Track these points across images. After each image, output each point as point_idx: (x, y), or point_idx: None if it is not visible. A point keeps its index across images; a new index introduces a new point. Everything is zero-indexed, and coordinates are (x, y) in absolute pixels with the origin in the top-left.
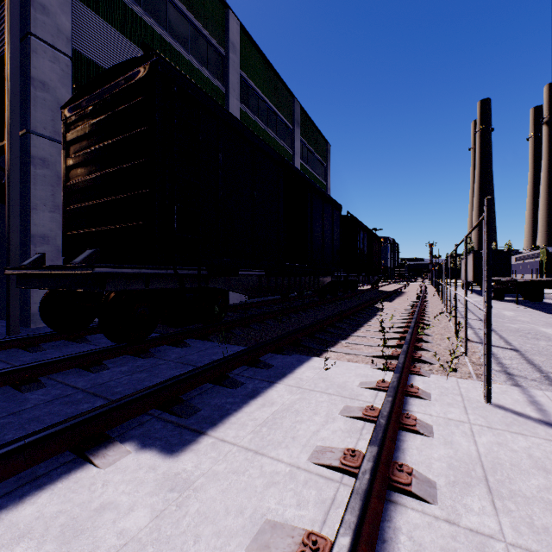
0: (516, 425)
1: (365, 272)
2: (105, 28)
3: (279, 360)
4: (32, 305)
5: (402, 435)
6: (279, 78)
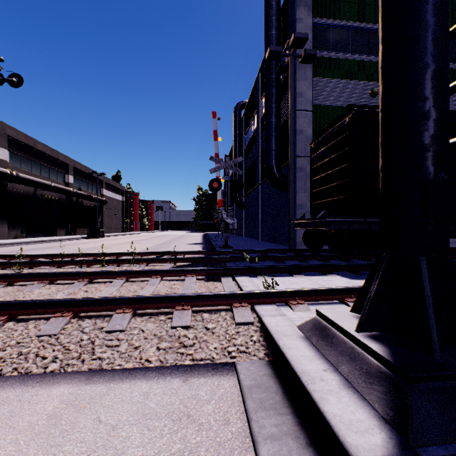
0: None
1: None
2: (328, 82)
3: None
4: (296, 238)
5: None
6: None
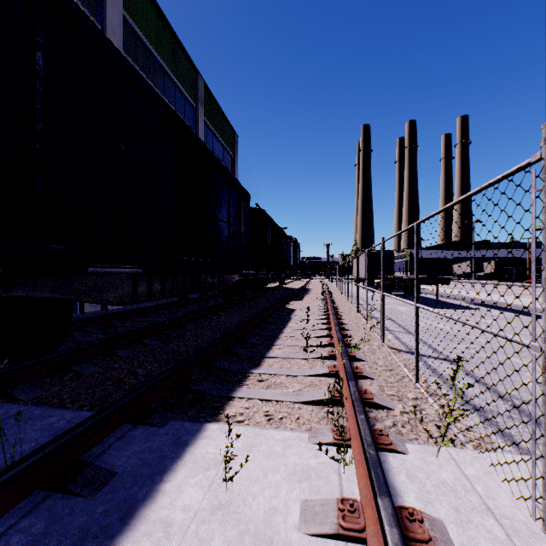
0: None
1: (273, 270)
2: None
3: (136, 446)
4: None
5: None
6: (179, 42)
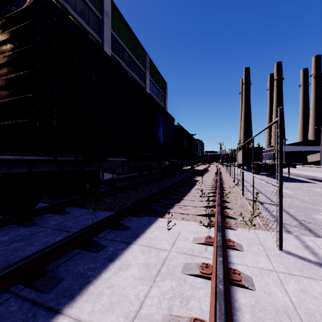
0: (305, 270)
1: (187, 159)
2: None
3: (135, 222)
4: None
5: (232, 290)
6: (137, 39)
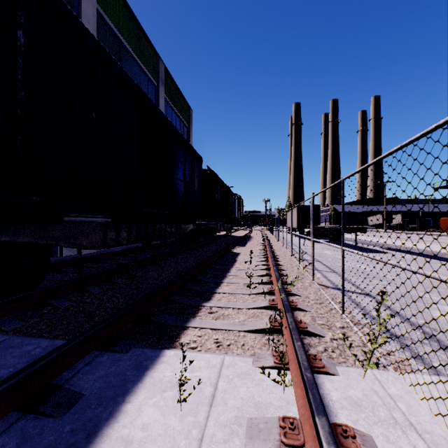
0: None
1: (222, 221)
2: None
3: (102, 370)
4: None
5: None
6: (143, 32)
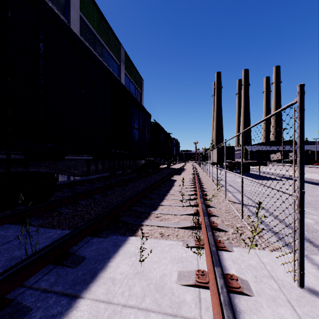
0: None
1: (164, 157)
2: None
3: (95, 246)
4: None
5: None
6: (110, 28)
